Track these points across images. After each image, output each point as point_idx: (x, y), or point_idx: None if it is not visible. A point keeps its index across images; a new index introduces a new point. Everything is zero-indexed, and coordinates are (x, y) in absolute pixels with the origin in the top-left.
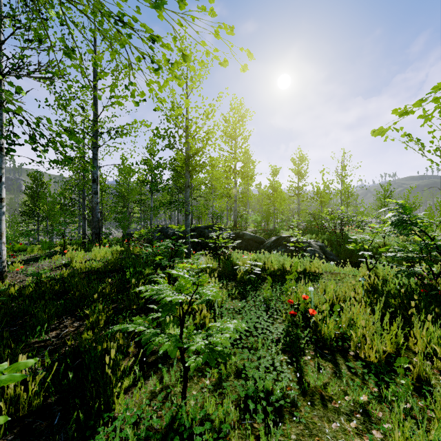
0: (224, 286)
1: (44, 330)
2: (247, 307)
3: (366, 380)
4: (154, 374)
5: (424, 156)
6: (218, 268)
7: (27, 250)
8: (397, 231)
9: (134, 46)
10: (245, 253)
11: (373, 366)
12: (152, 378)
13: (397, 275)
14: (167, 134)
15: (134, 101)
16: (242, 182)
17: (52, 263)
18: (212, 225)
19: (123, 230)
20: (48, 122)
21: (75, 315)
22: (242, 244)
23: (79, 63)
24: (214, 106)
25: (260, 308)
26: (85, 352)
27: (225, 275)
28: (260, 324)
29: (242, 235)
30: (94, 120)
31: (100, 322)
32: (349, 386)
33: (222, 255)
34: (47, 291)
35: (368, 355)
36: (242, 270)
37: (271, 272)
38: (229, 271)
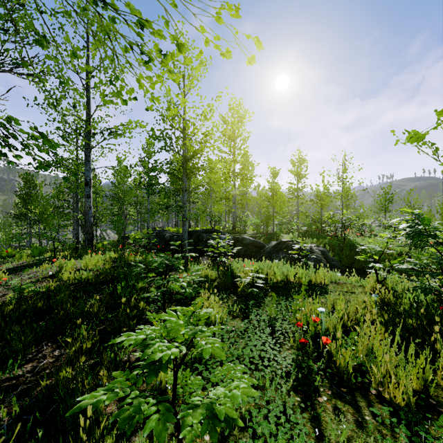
0: (225, 302)
1: (17, 363)
2: (250, 329)
3: (395, 432)
4: (142, 426)
5: (438, 160)
6: (217, 278)
7: (15, 257)
8: (411, 242)
9: (118, 33)
10: (246, 262)
11: (403, 413)
12: (140, 433)
13: (408, 288)
14: (162, 136)
15: (121, 99)
16: (241, 185)
17: (39, 273)
18: (210, 229)
19: (118, 234)
20: (16, 124)
21: (57, 340)
22: (242, 249)
23: (71, 60)
24: (213, 106)
25: (264, 330)
26: (59, 401)
27: (225, 288)
28: (265, 351)
29: (241, 239)
30: (87, 120)
31: (80, 359)
32: (377, 442)
33: (222, 265)
34: (28, 309)
35: (393, 393)
36: (243, 281)
37: (274, 283)
38: (229, 283)
